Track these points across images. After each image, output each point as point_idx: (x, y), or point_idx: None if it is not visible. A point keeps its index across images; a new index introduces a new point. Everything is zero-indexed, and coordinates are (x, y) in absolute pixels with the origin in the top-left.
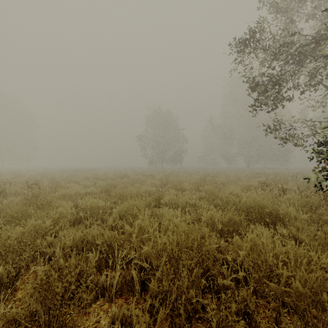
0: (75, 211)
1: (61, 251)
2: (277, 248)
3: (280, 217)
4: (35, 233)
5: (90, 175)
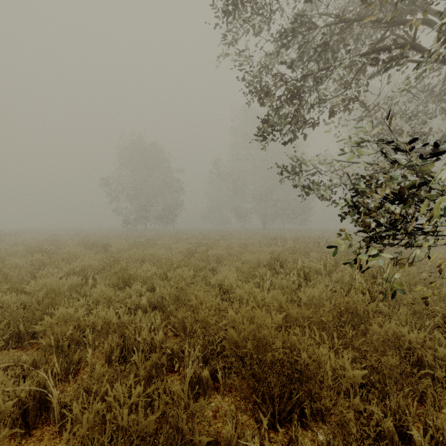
0: None
1: None
2: None
3: (301, 369)
4: None
5: None
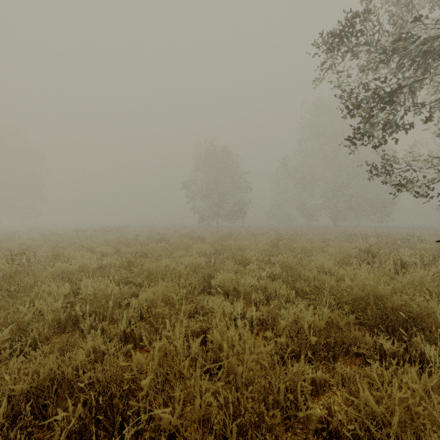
0: (73, 300)
1: (4, 406)
2: None
3: (412, 317)
4: None
5: (115, 237)
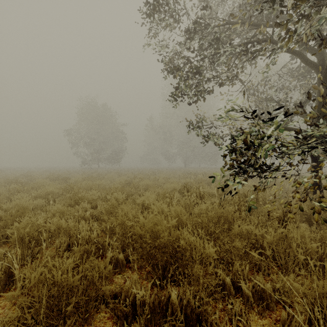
0: None
1: None
2: None
3: (180, 251)
4: None
5: None
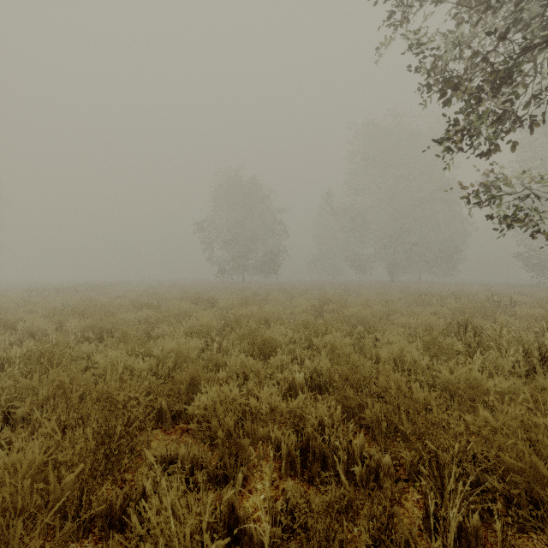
0: None
1: None
2: None
3: None
4: None
5: (80, 301)
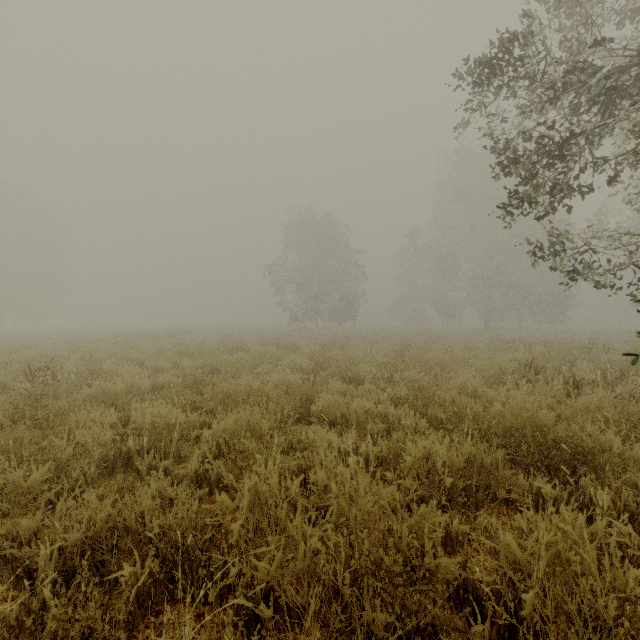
0: (122, 431)
1: (54, 560)
2: (618, 572)
3: (583, 453)
4: (2, 504)
5: (171, 345)
